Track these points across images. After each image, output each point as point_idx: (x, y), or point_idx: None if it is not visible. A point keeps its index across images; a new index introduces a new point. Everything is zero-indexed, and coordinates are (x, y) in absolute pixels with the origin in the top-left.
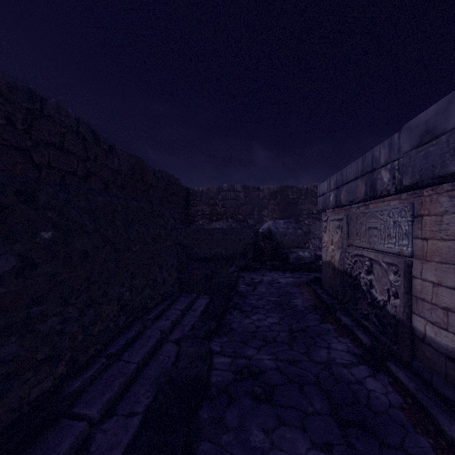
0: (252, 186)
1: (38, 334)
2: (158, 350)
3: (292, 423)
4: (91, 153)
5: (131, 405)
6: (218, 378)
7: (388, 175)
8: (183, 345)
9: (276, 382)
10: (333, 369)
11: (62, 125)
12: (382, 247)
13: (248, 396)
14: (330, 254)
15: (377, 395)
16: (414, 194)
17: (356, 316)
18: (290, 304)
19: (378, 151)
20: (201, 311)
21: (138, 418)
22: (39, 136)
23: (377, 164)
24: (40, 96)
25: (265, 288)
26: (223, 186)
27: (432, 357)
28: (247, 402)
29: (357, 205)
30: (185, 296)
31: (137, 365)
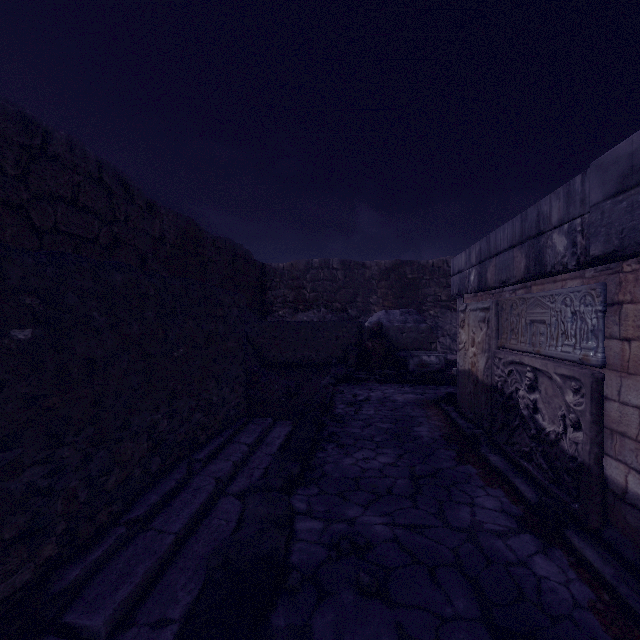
0: (355, 261)
1: (5, 497)
2: (210, 509)
3: (420, 636)
4: (120, 212)
5: (163, 606)
6: (303, 556)
7: (564, 240)
8: (249, 502)
9: (392, 562)
10: (480, 540)
11: (76, 170)
12: (553, 351)
13: (349, 587)
14: (470, 361)
15: (552, 586)
16: (606, 269)
17: (512, 453)
18: (411, 434)
19: (548, 204)
20: (279, 445)
21: (171, 630)
22: (40, 185)
23: (545, 225)
24: (42, 127)
25: (374, 409)
26: (313, 261)
27: (639, 526)
28: (347, 597)
29: (512, 288)
30: (256, 422)
31: (176, 536)
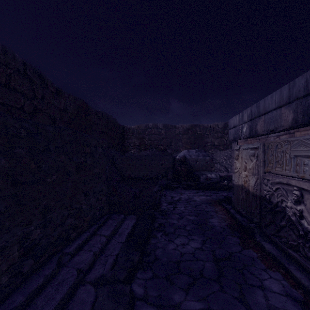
0: (170, 125)
1: None
2: (69, 301)
3: None
4: (38, 93)
5: None
6: None
7: None
8: (99, 295)
9: None
10: None
11: (9, 66)
12: None
13: None
14: (243, 179)
15: None
16: None
17: (279, 243)
18: (208, 224)
19: None
20: (127, 234)
21: None
22: None
23: None
24: None
25: (184, 206)
26: (149, 125)
27: None
28: None
29: (276, 134)
30: (114, 218)
31: None
